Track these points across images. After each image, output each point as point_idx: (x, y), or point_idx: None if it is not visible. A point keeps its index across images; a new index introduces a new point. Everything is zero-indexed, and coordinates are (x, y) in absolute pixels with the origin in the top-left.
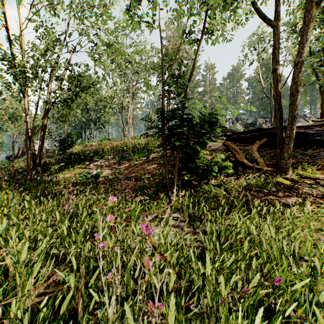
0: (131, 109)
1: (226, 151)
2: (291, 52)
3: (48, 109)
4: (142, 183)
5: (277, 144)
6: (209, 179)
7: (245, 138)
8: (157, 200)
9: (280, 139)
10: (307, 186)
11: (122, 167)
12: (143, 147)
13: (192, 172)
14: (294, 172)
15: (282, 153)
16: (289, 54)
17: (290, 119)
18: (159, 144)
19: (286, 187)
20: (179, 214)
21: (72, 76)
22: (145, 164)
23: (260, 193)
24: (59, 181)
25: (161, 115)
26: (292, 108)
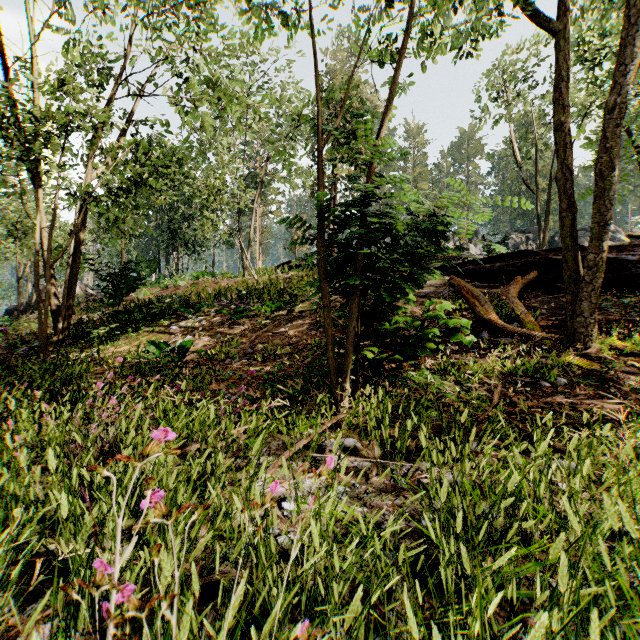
0: (259, 215)
1: (452, 297)
2: (581, 100)
3: (85, 212)
4: (277, 365)
5: (565, 283)
6: (421, 358)
7: (491, 272)
8: (308, 407)
9: (573, 273)
10: (635, 373)
11: (237, 332)
12: (281, 289)
13: (386, 344)
14: (603, 342)
15: (578, 302)
16: (575, 104)
17: (596, 229)
18: (314, 282)
19: (589, 375)
20: (359, 442)
21: (134, 142)
22: (285, 326)
23: (533, 389)
24: (105, 361)
25: (318, 217)
26: (601, 205)
